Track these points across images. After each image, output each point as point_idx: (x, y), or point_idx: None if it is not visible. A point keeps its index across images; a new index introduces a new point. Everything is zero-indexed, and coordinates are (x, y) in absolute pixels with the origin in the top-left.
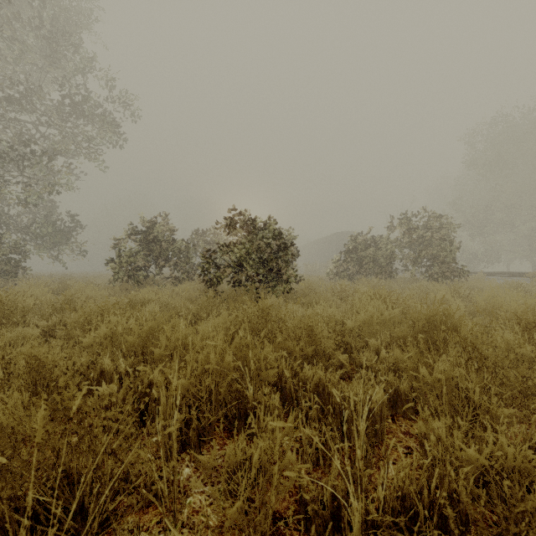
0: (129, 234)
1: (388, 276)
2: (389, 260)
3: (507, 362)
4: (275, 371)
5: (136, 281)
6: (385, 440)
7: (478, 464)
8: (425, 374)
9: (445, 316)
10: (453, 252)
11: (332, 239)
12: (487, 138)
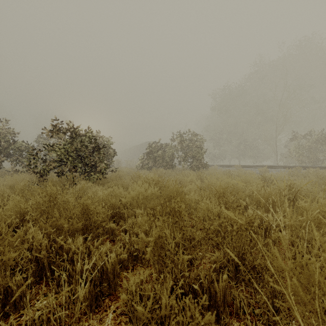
0: None
1: (171, 167)
2: (171, 158)
3: (193, 222)
4: (16, 253)
5: None
6: (118, 290)
7: (144, 317)
8: (143, 238)
9: (177, 192)
10: (202, 154)
11: (144, 145)
12: (220, 96)
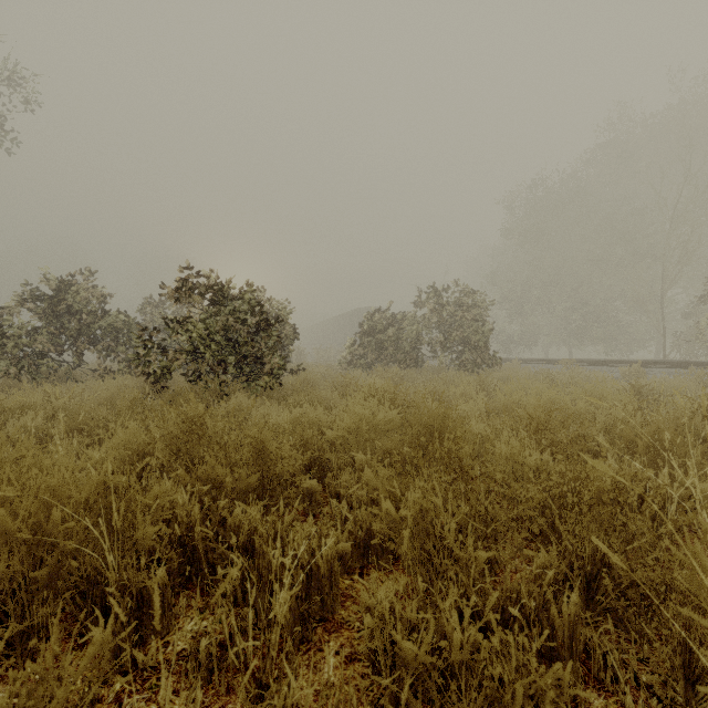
0: (22, 299)
1: (413, 365)
2: (414, 345)
3: (493, 483)
4: (157, 527)
5: (34, 376)
6: (338, 613)
7: (417, 662)
8: (390, 510)
9: (444, 418)
10: (485, 335)
11: (352, 316)
12: (525, 204)
